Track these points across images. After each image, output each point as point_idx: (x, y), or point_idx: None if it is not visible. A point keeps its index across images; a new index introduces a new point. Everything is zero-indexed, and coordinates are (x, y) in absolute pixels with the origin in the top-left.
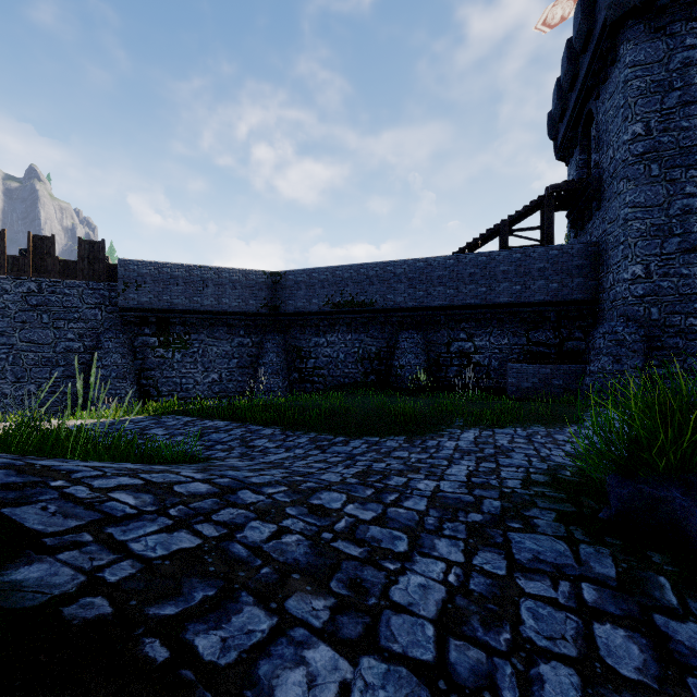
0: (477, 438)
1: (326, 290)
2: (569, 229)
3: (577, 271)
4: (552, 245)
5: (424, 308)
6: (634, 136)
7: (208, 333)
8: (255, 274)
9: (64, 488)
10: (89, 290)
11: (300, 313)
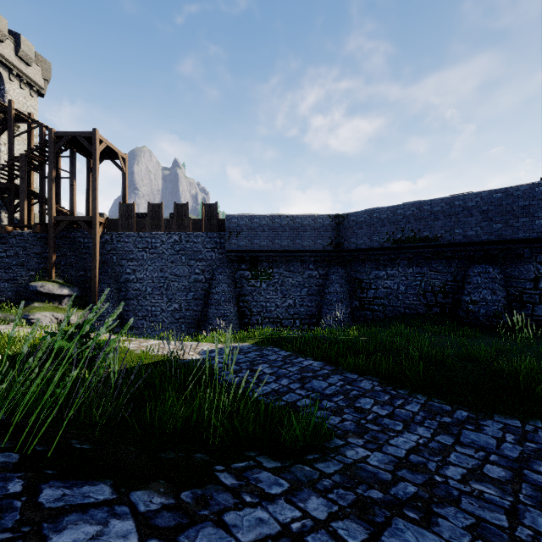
0: None
1: (386, 227)
2: None
3: None
4: None
5: (502, 241)
6: None
7: (285, 268)
8: (321, 218)
9: None
10: (208, 238)
11: (360, 249)
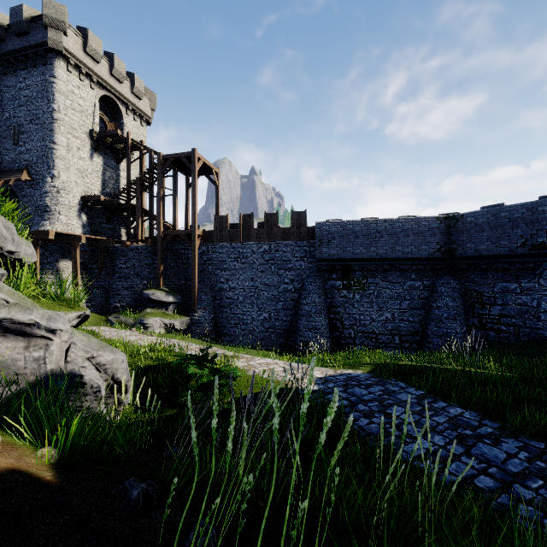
0: None
1: (520, 229)
2: None
3: None
4: None
5: None
6: None
7: (382, 277)
8: (427, 221)
9: None
10: (297, 247)
11: (481, 256)
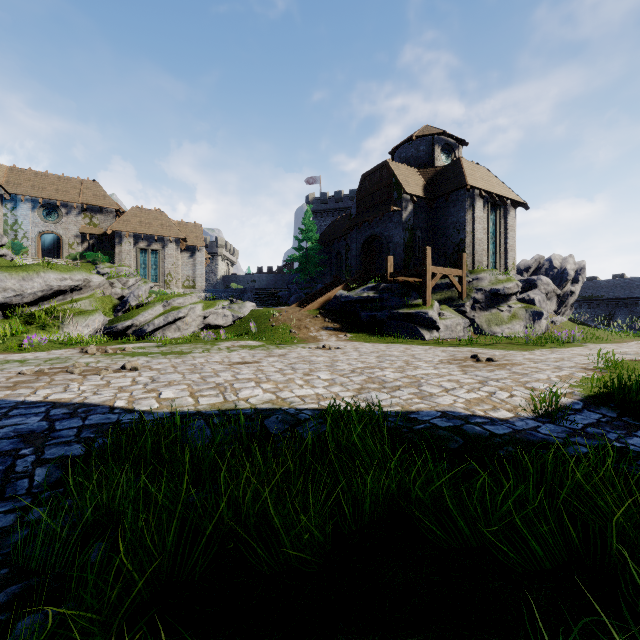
0: None
1: None
2: None
3: None
4: None
5: (629, 298)
6: None
7: None
8: None
9: None
10: None
11: None
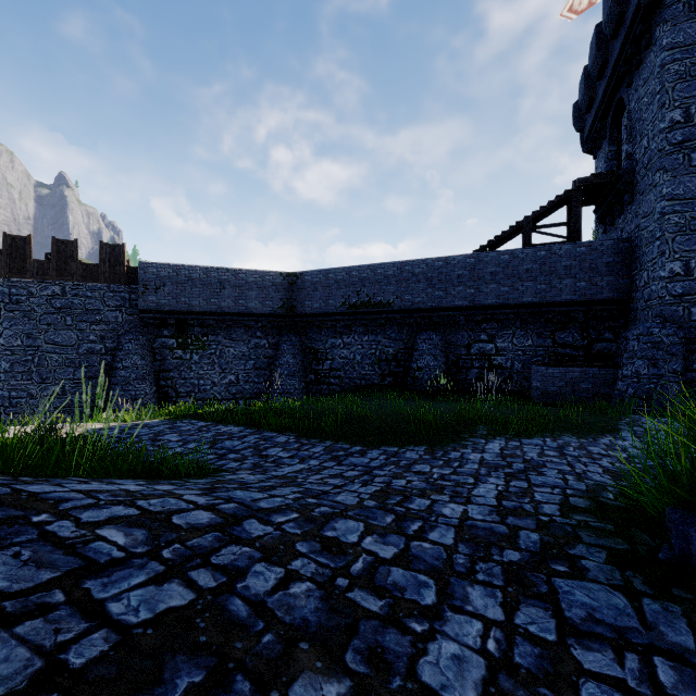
0: (503, 449)
1: (342, 290)
2: (596, 224)
3: (607, 269)
4: (580, 242)
5: (443, 309)
6: (672, 124)
7: (225, 335)
8: (271, 276)
9: (47, 524)
10: (110, 292)
11: (316, 314)
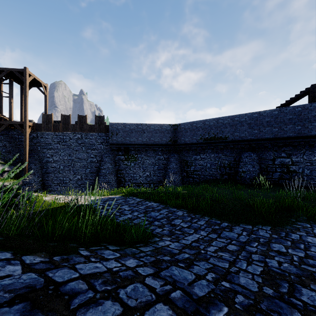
0: None
1: (200, 132)
2: None
3: None
4: None
5: (257, 139)
6: None
7: (145, 154)
8: (165, 126)
9: None
10: (99, 136)
11: (187, 143)
